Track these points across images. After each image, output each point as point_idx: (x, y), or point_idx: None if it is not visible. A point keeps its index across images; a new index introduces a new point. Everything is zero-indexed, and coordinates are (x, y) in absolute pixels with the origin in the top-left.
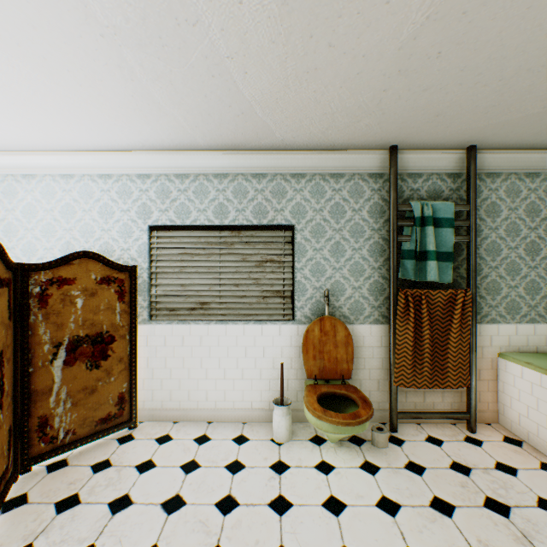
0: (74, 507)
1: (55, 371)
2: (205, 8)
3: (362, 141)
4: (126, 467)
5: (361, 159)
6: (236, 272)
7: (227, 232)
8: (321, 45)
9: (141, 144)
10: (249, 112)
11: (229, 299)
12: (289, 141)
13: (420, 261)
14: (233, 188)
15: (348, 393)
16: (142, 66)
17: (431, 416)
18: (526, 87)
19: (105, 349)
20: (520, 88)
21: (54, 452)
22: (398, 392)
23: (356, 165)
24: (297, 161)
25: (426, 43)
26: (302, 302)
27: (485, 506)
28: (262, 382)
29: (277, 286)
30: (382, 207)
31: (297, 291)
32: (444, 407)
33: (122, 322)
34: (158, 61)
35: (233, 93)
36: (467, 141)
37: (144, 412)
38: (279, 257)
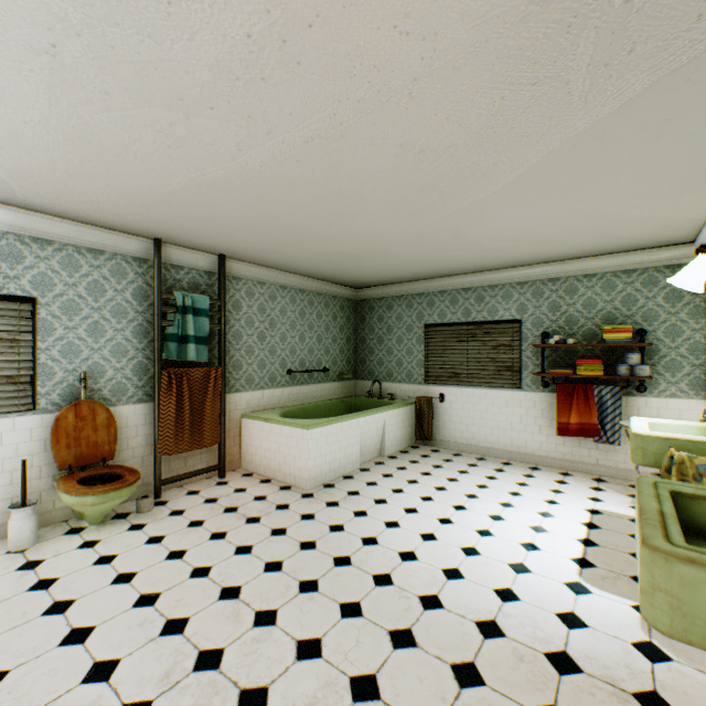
0: None
1: None
2: None
3: (129, 228)
4: None
5: (126, 241)
6: None
7: None
8: (101, 169)
9: None
10: None
11: None
12: (35, 204)
13: (184, 343)
14: None
15: (114, 471)
16: None
17: (192, 475)
18: (248, 235)
19: None
20: (246, 235)
21: None
22: (164, 463)
23: (121, 246)
24: (44, 225)
25: (184, 197)
26: (51, 387)
27: (225, 512)
28: None
29: (9, 371)
30: (148, 291)
31: (43, 375)
32: (204, 466)
33: None
34: None
35: None
36: (219, 251)
37: None
38: (12, 335)
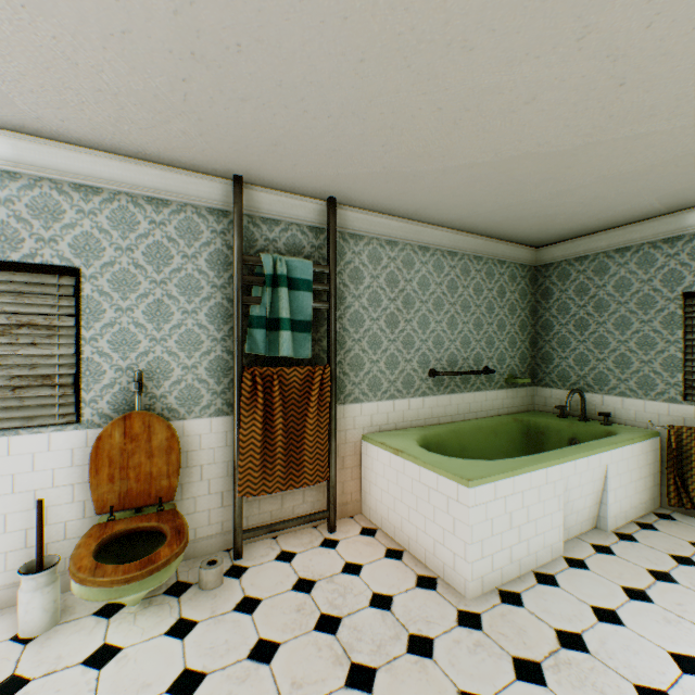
0: None
1: None
2: None
3: (190, 157)
4: None
5: (195, 184)
6: None
7: None
8: None
9: None
10: None
11: None
12: (55, 124)
13: (274, 330)
14: None
15: (160, 525)
16: None
17: (287, 525)
18: (359, 136)
19: None
20: (354, 135)
21: None
22: (250, 503)
23: (189, 192)
24: (84, 165)
25: (213, 19)
26: (97, 392)
27: (316, 628)
28: (10, 537)
29: (45, 368)
30: (228, 256)
31: (87, 374)
32: (307, 508)
33: None
34: None
35: None
36: (325, 190)
37: None
38: (48, 319)
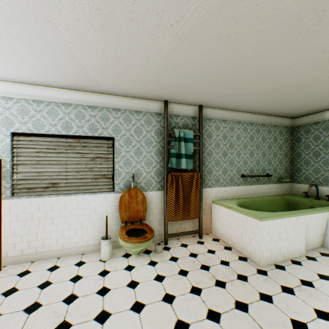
0: None
1: None
2: (56, 16)
3: (151, 96)
4: None
5: (150, 105)
6: (77, 164)
7: (71, 139)
8: (124, 49)
9: (5, 76)
10: (86, 72)
11: (73, 180)
12: (111, 90)
13: (179, 158)
14: (76, 113)
15: (143, 227)
16: (9, 33)
17: (183, 234)
18: (216, 85)
19: None
20: (214, 84)
21: None
22: (169, 224)
23: (148, 107)
24: (116, 102)
25: (173, 59)
26: (119, 180)
27: (200, 268)
28: (95, 228)
29: (104, 172)
30: (161, 130)
31: (116, 174)
32: (190, 229)
33: None
34: (22, 34)
35: (75, 60)
36: (198, 102)
37: (7, 259)
38: (105, 155)
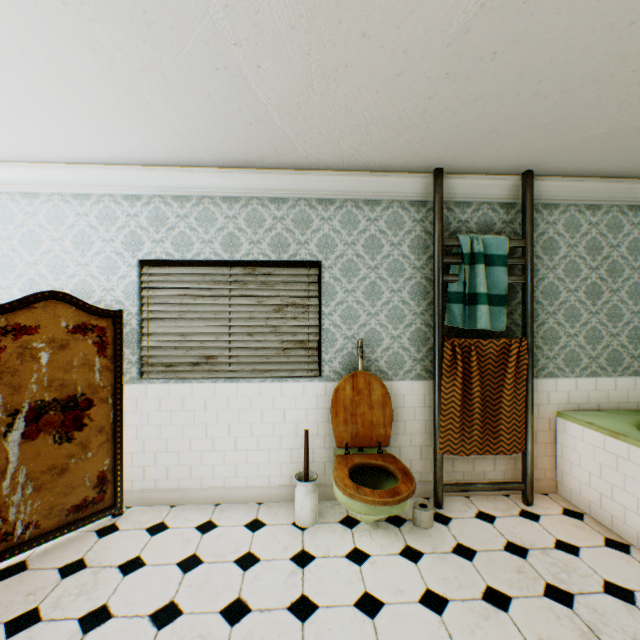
0: (32, 626)
1: (9, 447)
2: None
3: (402, 161)
4: (105, 569)
5: (400, 183)
6: (250, 318)
7: (239, 268)
8: (353, 35)
9: (128, 156)
10: (265, 119)
11: (241, 351)
12: (315, 158)
13: (470, 305)
14: (247, 215)
15: (385, 464)
16: (122, 50)
17: (481, 488)
18: (591, 102)
19: (80, 416)
20: (585, 102)
21: (8, 553)
22: (444, 460)
23: (395, 190)
24: (325, 184)
25: (479, 39)
26: (331, 354)
27: (545, 595)
28: (282, 453)
29: (300, 336)
30: (425, 241)
31: (325, 341)
32: (496, 476)
33: (103, 382)
34: (144, 45)
35: (244, 93)
36: (522, 165)
37: (132, 494)
38: (302, 300)
